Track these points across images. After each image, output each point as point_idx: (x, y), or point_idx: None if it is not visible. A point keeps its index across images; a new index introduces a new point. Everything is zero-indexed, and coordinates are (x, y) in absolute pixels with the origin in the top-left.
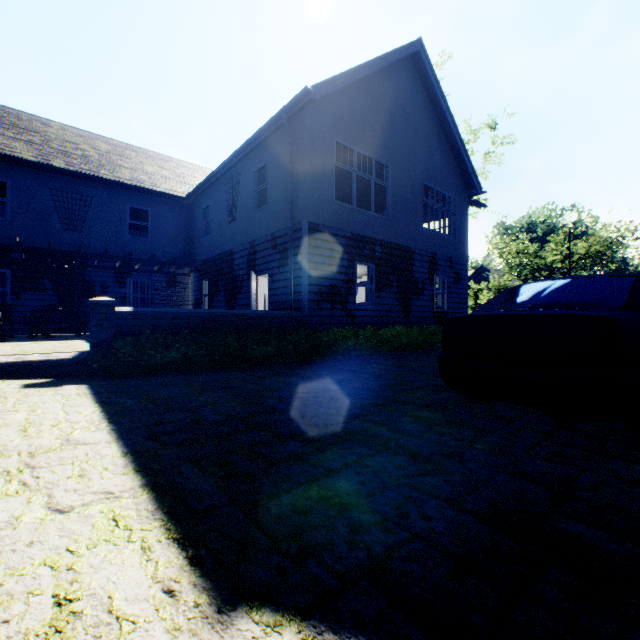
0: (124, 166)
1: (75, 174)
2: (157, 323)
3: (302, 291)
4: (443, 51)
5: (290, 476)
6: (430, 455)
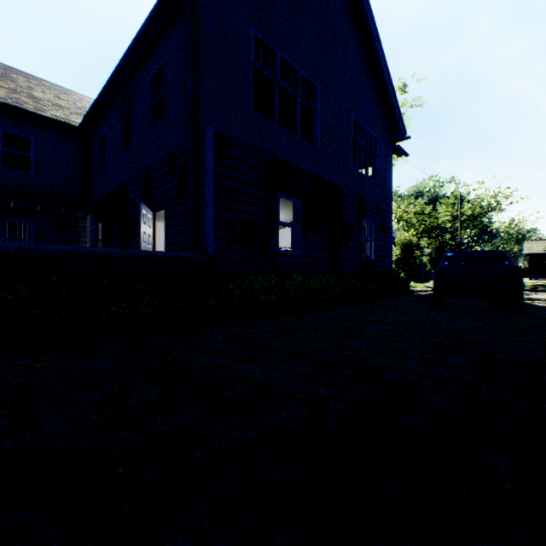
0: (1, 85)
1: None
2: None
3: (206, 226)
4: None
5: None
6: None
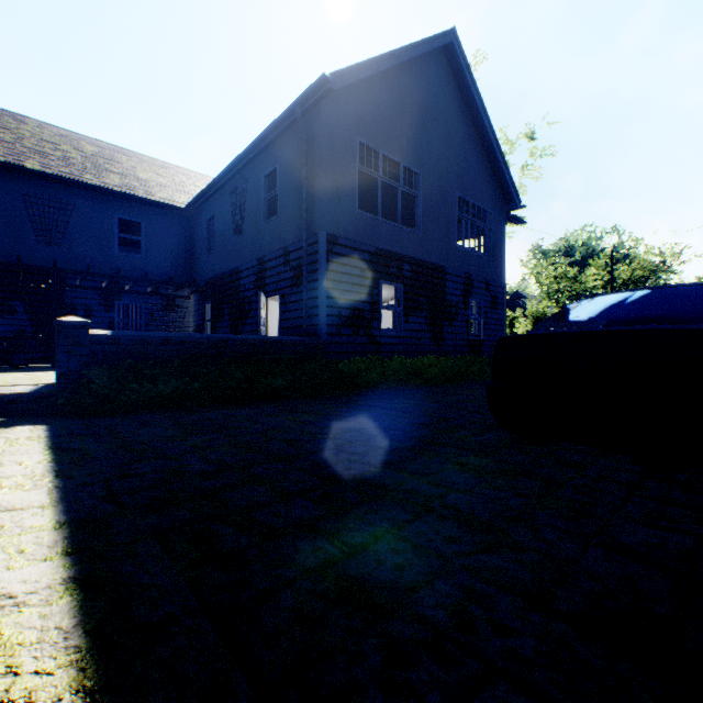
0: (113, 171)
1: (52, 177)
2: (142, 350)
3: (319, 314)
4: (477, 51)
5: (295, 557)
6: (489, 519)
